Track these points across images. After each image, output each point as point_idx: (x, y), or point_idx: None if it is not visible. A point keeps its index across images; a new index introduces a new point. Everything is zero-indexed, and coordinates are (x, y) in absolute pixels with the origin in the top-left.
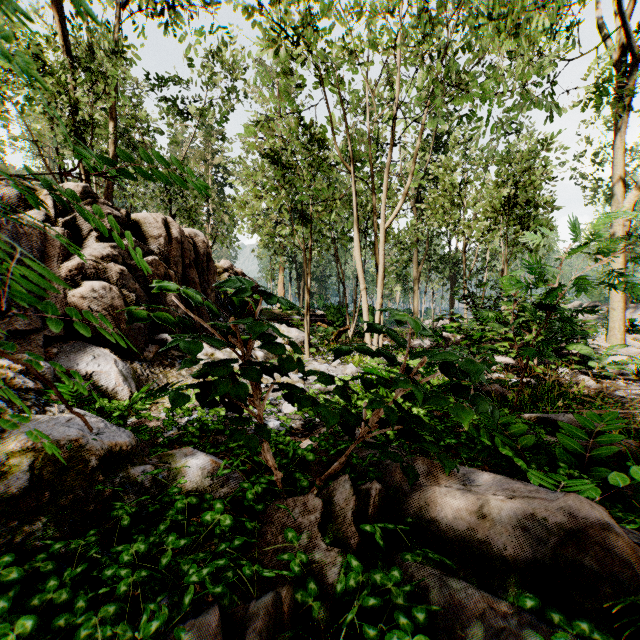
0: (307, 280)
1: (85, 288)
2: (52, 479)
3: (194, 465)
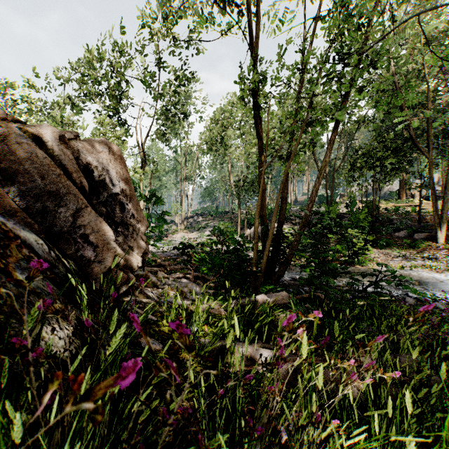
0: None
1: None
2: None
3: None
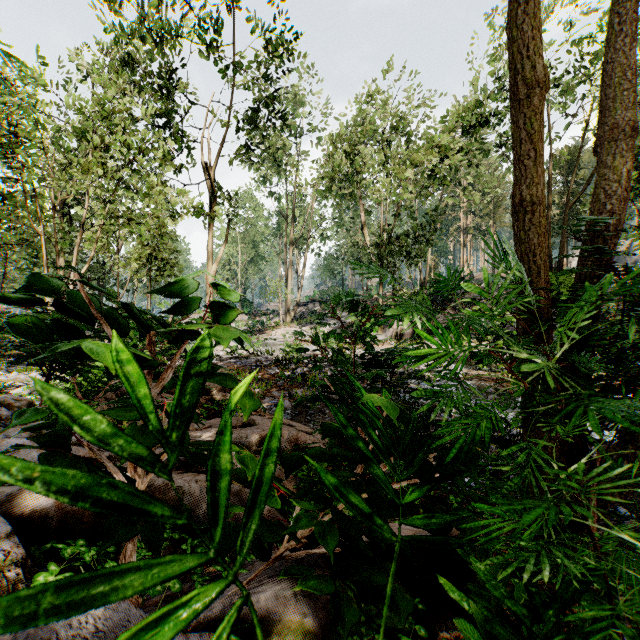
0: None
1: None
2: None
3: None
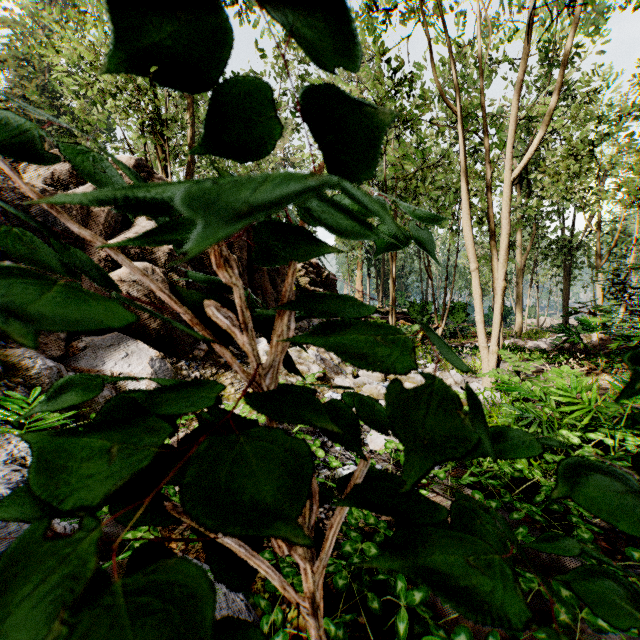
0: (392, 266)
1: (124, 269)
2: None
3: None
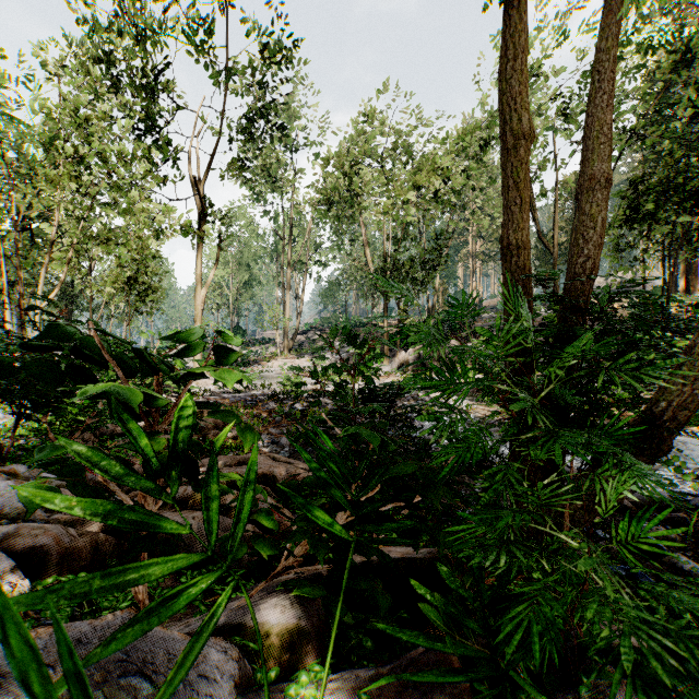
0: None
1: None
2: None
3: None
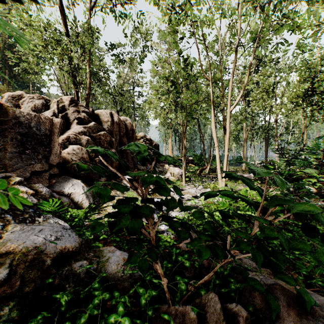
0: (184, 142)
1: (69, 149)
2: (22, 272)
3: (113, 260)
